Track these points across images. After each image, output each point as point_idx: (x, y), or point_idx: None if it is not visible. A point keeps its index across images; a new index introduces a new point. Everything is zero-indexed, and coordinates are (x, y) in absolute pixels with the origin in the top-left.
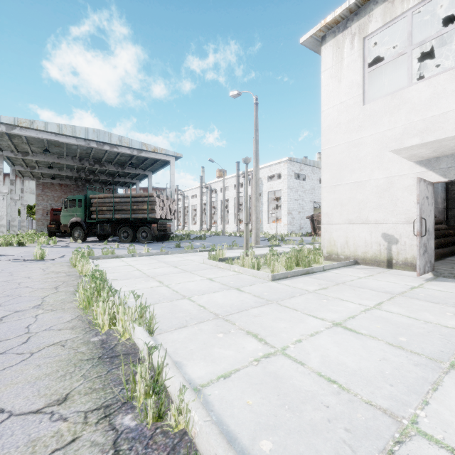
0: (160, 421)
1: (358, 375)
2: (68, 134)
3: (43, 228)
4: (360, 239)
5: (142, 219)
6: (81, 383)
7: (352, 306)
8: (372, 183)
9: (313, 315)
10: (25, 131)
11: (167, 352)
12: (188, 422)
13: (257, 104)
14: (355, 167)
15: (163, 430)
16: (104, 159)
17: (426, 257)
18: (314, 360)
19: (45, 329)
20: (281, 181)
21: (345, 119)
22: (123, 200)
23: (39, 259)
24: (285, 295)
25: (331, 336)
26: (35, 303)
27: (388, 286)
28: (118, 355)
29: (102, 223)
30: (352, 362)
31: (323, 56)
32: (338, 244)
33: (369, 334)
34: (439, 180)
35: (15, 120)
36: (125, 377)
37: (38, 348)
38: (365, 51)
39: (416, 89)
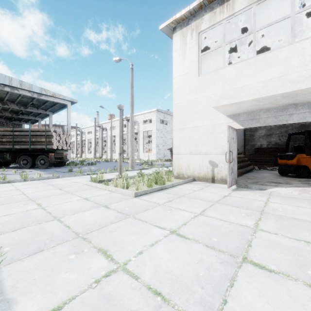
0: None
1: (180, 281)
2: None
3: None
4: (196, 164)
5: (41, 149)
6: None
7: (186, 214)
8: (203, 128)
9: (158, 225)
10: None
11: (4, 287)
12: None
13: (132, 68)
14: (194, 117)
15: None
16: (6, 99)
17: (232, 175)
18: (148, 272)
19: None
20: (152, 124)
21: (187, 84)
22: (22, 133)
23: None
24: (141, 209)
25: (166, 244)
26: None
27: (211, 196)
28: None
29: (1, 152)
30: (177, 269)
31: (174, 41)
32: (184, 168)
33: (193, 238)
34: (239, 127)
35: None
36: None
37: None
38: (199, 41)
39: (228, 70)
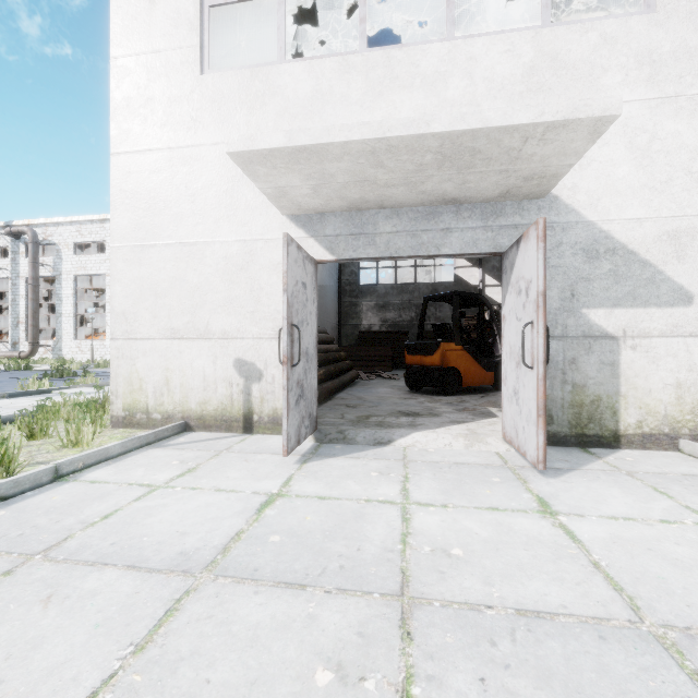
0: None
1: None
2: None
3: None
4: (195, 374)
5: None
6: None
7: None
8: (218, 250)
9: None
10: None
11: None
12: None
13: None
14: (185, 209)
15: None
16: None
17: (302, 407)
18: None
19: None
20: (107, 258)
21: (163, 93)
22: None
23: None
24: None
25: None
26: None
27: (206, 515)
28: None
29: None
30: None
31: None
32: (150, 388)
33: None
34: (325, 257)
35: None
36: None
37: None
38: None
39: (292, 73)
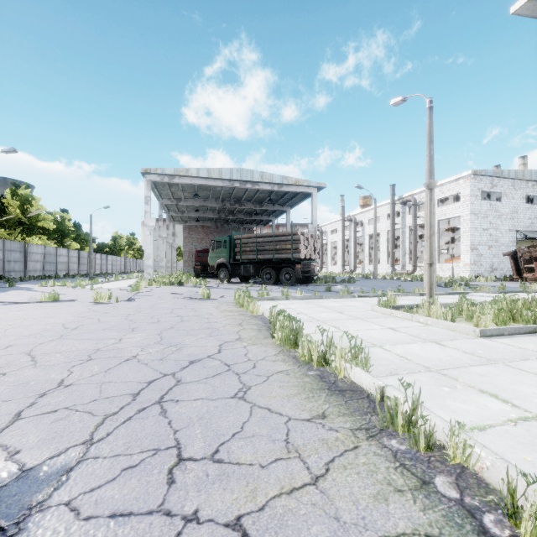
0: (429, 452)
1: None
2: (216, 176)
3: (188, 269)
4: None
5: (284, 259)
6: (328, 406)
7: None
8: None
9: None
10: (182, 180)
11: None
12: (468, 457)
13: (431, 108)
14: None
15: (438, 459)
16: (243, 198)
17: None
18: None
19: (261, 359)
20: (460, 205)
21: None
22: (266, 239)
23: (206, 298)
24: (512, 356)
25: None
26: (235, 337)
27: None
28: (344, 390)
29: (245, 264)
30: None
31: None
32: None
33: None
34: None
35: (175, 170)
36: (365, 409)
37: (268, 373)
38: None
39: None
